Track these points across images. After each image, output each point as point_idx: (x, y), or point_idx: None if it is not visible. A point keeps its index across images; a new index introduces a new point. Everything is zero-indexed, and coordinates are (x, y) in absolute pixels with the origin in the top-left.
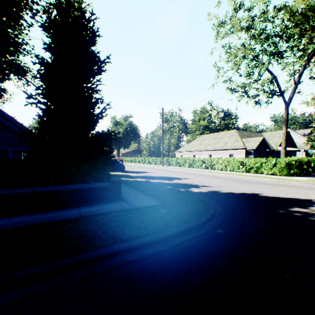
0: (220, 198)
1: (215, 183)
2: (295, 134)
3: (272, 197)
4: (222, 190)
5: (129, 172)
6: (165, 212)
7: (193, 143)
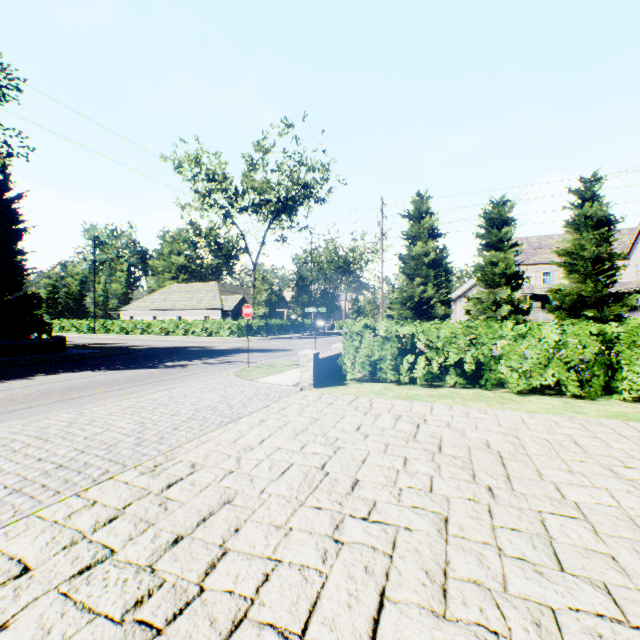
0: (153, 348)
1: (161, 344)
2: None
3: (191, 346)
4: (161, 346)
5: None
6: (108, 352)
7: (155, 297)
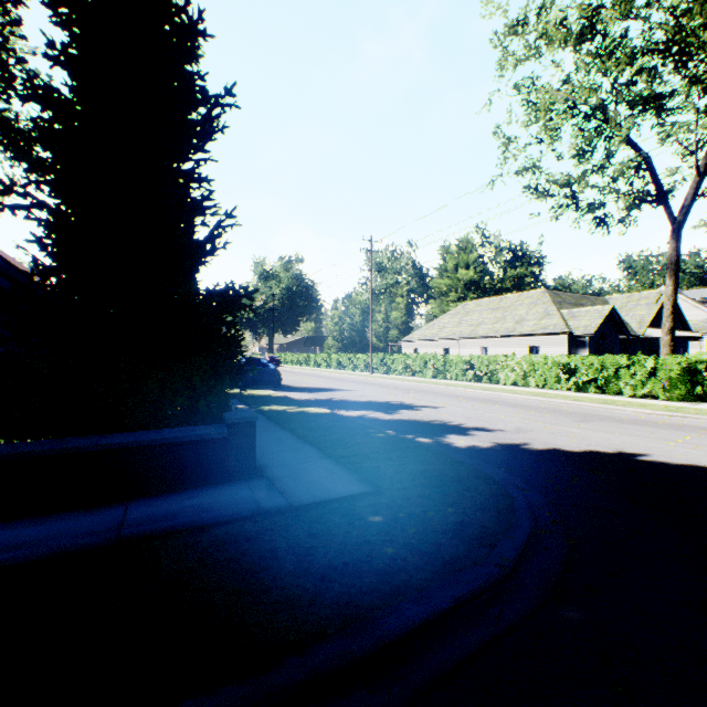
0: (535, 470)
1: (509, 422)
2: (682, 300)
3: (681, 467)
4: (531, 441)
5: (291, 389)
6: (382, 526)
7: (443, 322)
